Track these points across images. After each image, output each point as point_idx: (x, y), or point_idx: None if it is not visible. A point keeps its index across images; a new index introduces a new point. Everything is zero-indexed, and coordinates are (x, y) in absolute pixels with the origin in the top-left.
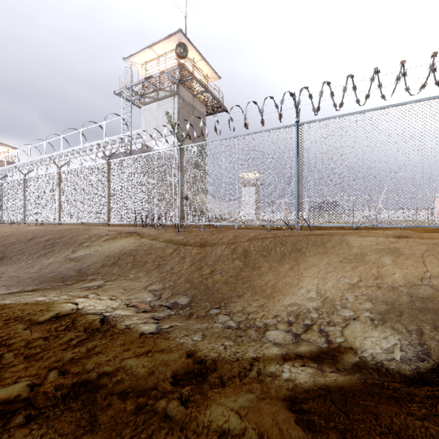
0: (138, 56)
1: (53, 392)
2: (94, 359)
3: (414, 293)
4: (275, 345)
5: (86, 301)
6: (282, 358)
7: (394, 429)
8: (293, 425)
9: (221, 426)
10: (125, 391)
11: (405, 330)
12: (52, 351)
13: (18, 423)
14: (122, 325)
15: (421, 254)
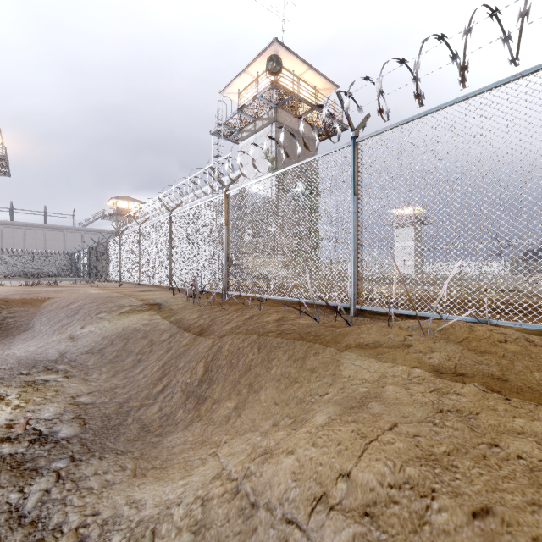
0: (233, 85)
1: None
2: None
3: None
4: None
5: None
6: None
7: None
8: None
9: None
10: None
11: None
12: None
13: None
14: None
15: None
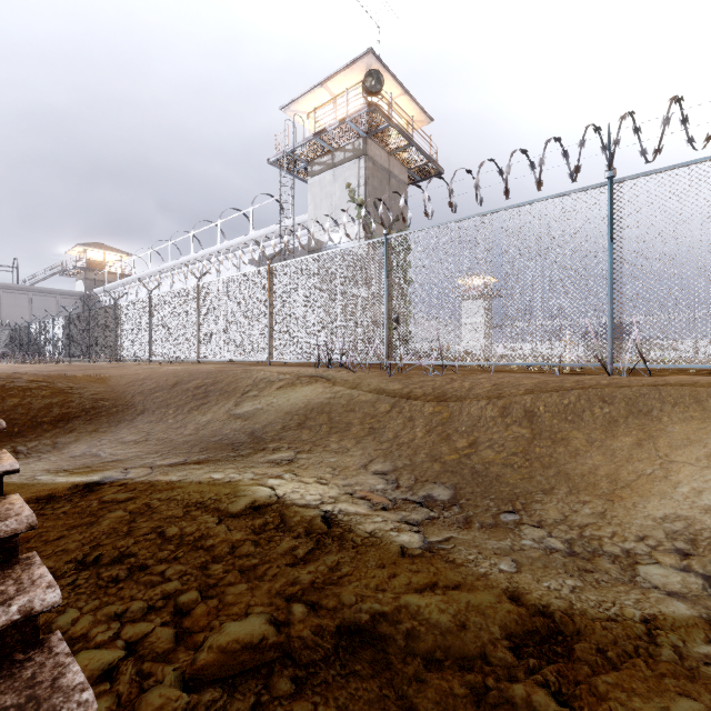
0: (303, 101)
1: (313, 640)
2: (348, 586)
3: None
4: (672, 596)
5: (285, 484)
6: (709, 627)
7: None
8: None
9: None
10: (432, 655)
11: None
12: (275, 565)
13: (286, 689)
14: (362, 530)
15: None
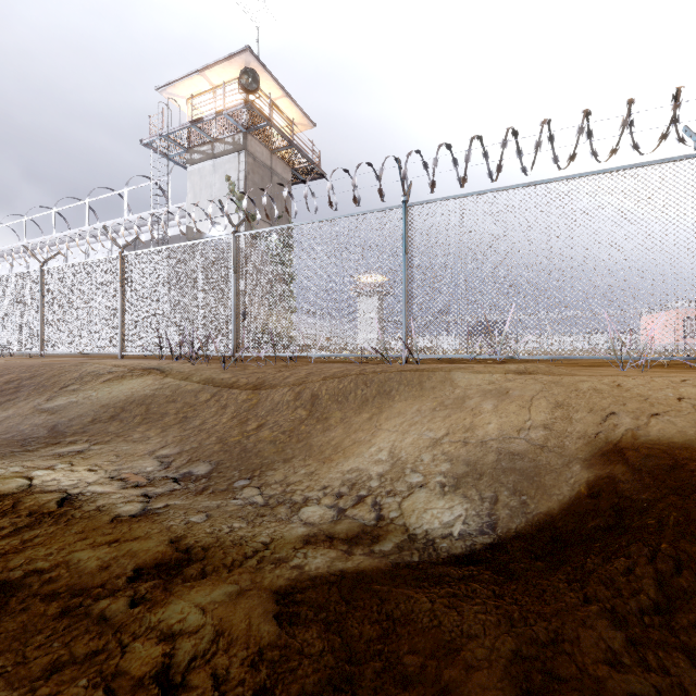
0: (180, 85)
1: None
2: (27, 552)
3: (505, 449)
4: (305, 525)
5: (49, 474)
6: (305, 541)
7: (394, 616)
8: (270, 619)
9: (171, 626)
10: (56, 591)
11: (477, 498)
12: None
13: None
14: (90, 506)
15: (531, 395)
